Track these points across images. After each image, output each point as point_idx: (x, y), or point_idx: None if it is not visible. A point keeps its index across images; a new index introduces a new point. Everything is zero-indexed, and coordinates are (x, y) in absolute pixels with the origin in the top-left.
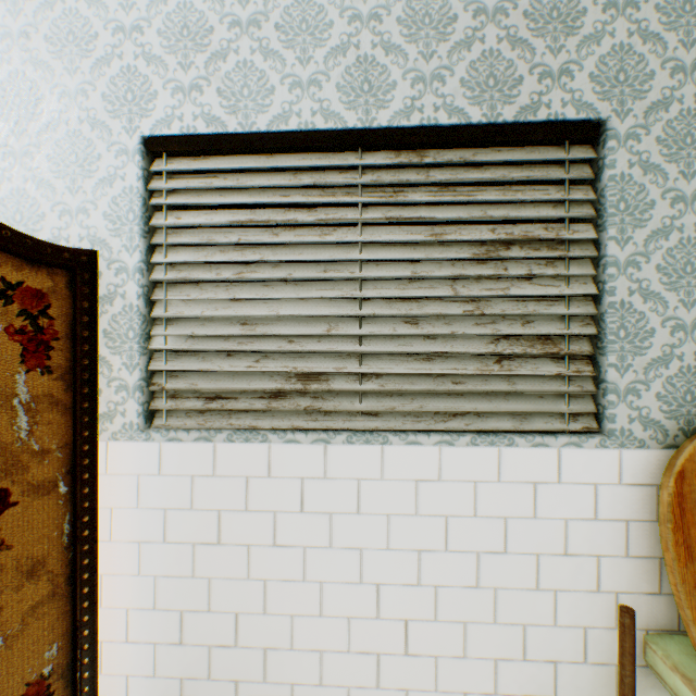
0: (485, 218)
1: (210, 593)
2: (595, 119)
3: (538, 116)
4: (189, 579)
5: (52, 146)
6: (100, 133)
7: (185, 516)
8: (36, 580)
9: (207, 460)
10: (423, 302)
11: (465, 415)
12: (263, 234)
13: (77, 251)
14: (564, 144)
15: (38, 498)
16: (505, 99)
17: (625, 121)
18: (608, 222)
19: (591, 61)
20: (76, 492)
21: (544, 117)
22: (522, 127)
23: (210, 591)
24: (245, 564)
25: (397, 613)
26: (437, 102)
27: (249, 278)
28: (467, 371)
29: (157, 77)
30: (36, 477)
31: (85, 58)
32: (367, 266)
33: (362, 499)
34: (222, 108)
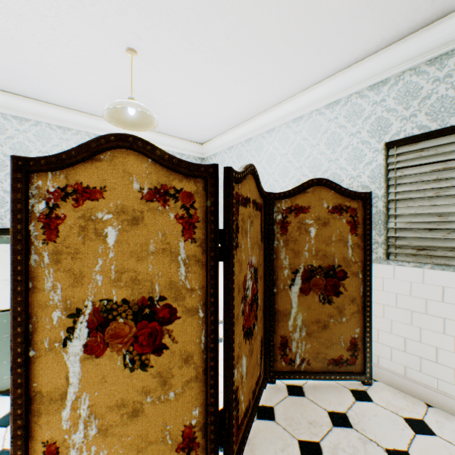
0: None
1: (420, 334)
2: None
3: None
4: (408, 325)
5: (345, 155)
6: (365, 146)
7: (406, 298)
8: (352, 304)
9: (418, 276)
10: None
11: None
12: (451, 173)
13: (364, 193)
14: None
15: (353, 277)
16: None
17: None
18: None
19: None
20: (364, 278)
21: None
22: None
23: (420, 333)
24: (440, 326)
25: None
26: None
27: (443, 195)
28: None
29: (391, 117)
30: (352, 270)
31: (358, 119)
32: None
33: None
34: (426, 120)
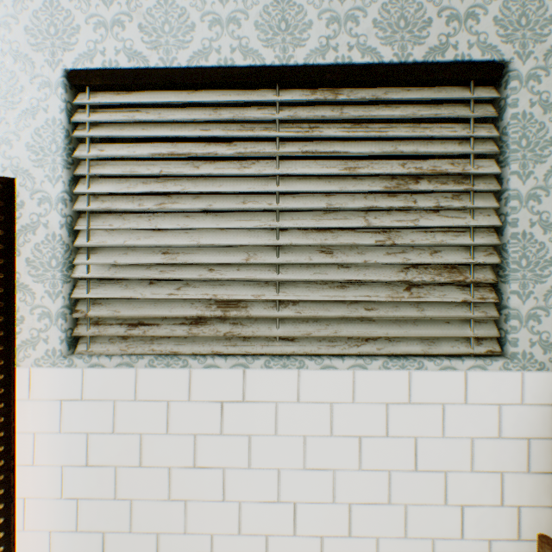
0: (396, 152)
1: (132, 514)
2: (499, 60)
3: (446, 57)
4: (111, 501)
5: None
6: (23, 65)
7: (107, 439)
8: None
9: (128, 385)
10: (337, 233)
11: (377, 340)
12: (184, 166)
13: None
14: (470, 84)
15: None
16: (415, 40)
17: (527, 62)
18: (511, 157)
19: (495, 5)
20: None
21: (451, 58)
22: (431, 67)
23: (132, 512)
24: (166, 486)
25: (313, 530)
26: (351, 42)
27: (170, 209)
28: (379, 298)
29: (79, 12)
30: None
31: None
32: (284, 198)
33: (279, 421)
34: (143, 43)
